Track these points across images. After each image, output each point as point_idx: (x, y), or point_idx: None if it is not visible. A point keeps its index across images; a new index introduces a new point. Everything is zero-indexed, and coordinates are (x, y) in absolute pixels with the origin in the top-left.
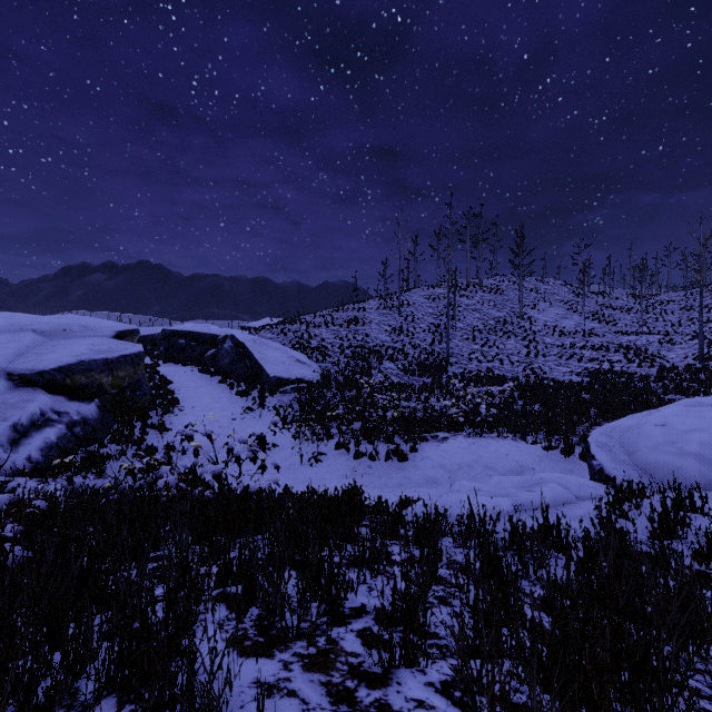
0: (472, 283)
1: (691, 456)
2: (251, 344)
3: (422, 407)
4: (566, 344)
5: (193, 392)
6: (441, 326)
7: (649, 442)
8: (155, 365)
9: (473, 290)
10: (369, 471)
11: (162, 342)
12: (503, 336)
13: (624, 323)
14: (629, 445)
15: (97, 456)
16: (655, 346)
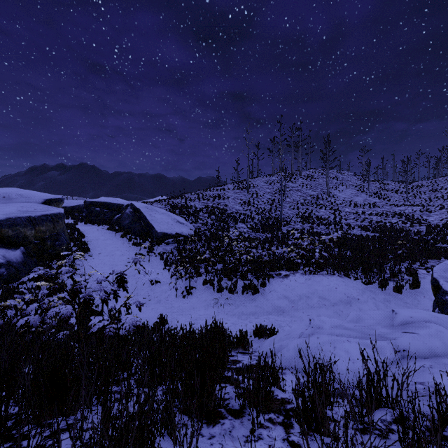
0: (295, 173)
1: None
2: (145, 209)
3: (266, 253)
4: (359, 212)
5: (101, 243)
6: (275, 200)
7: None
8: (74, 224)
9: (296, 178)
10: (229, 301)
11: (84, 209)
12: (317, 207)
13: (394, 199)
14: None
15: (15, 291)
16: (418, 213)
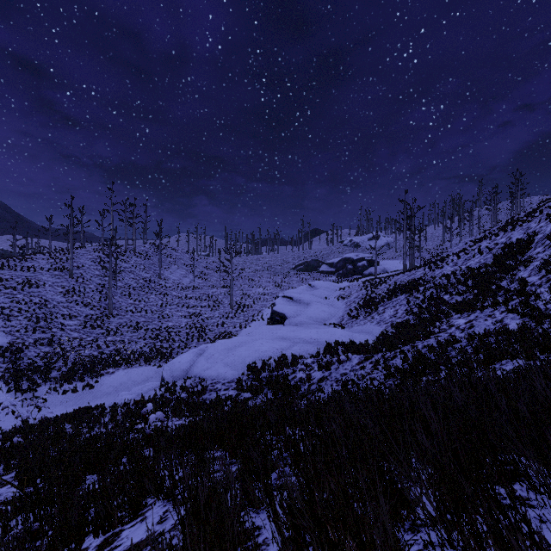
0: (129, 249)
1: (182, 370)
2: None
3: (97, 353)
4: (184, 295)
5: None
6: (106, 286)
7: (175, 368)
8: None
9: (129, 256)
10: (73, 398)
11: None
12: (149, 292)
13: (214, 279)
14: (172, 369)
15: None
16: (223, 295)
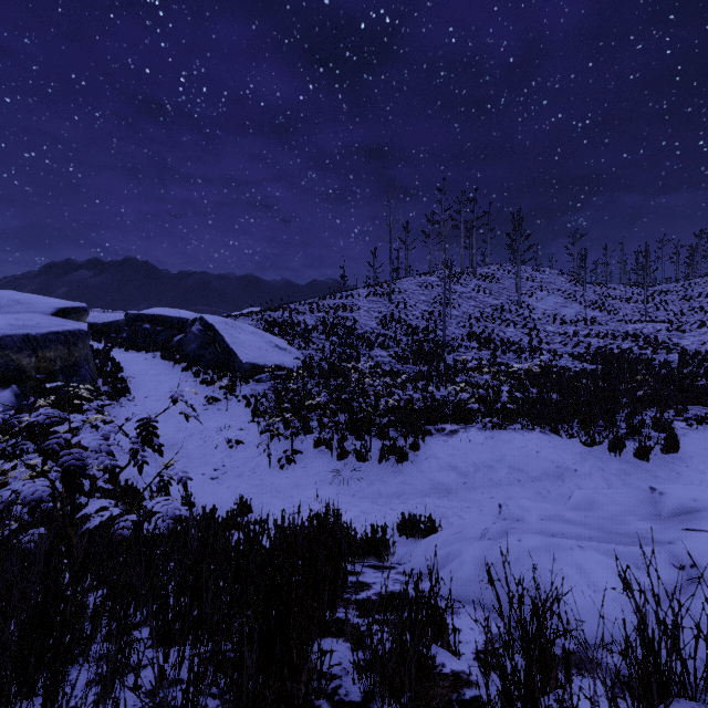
0: (465, 271)
1: None
2: (223, 326)
3: (419, 396)
4: (569, 332)
5: (149, 380)
6: (435, 313)
7: None
8: (106, 349)
9: (467, 278)
10: (357, 474)
11: (125, 327)
12: (501, 324)
13: (625, 312)
14: None
15: None
16: (664, 334)
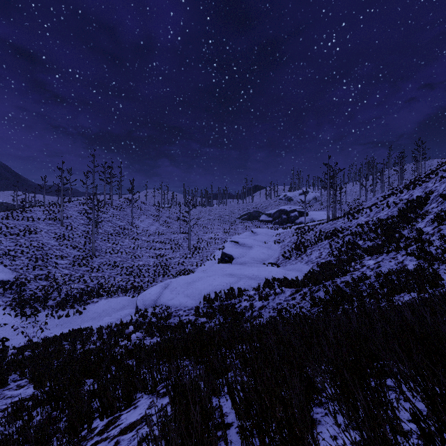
0: (107, 202)
1: (152, 300)
2: None
3: (84, 286)
4: (151, 240)
5: None
6: (89, 232)
7: (146, 298)
8: None
9: (108, 208)
10: (66, 322)
11: None
12: (123, 237)
13: (175, 226)
14: (143, 299)
15: None
16: (182, 239)
